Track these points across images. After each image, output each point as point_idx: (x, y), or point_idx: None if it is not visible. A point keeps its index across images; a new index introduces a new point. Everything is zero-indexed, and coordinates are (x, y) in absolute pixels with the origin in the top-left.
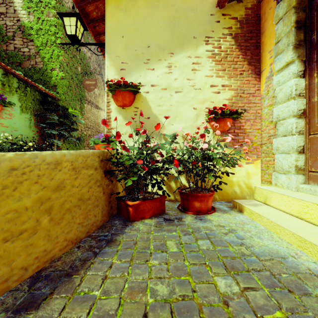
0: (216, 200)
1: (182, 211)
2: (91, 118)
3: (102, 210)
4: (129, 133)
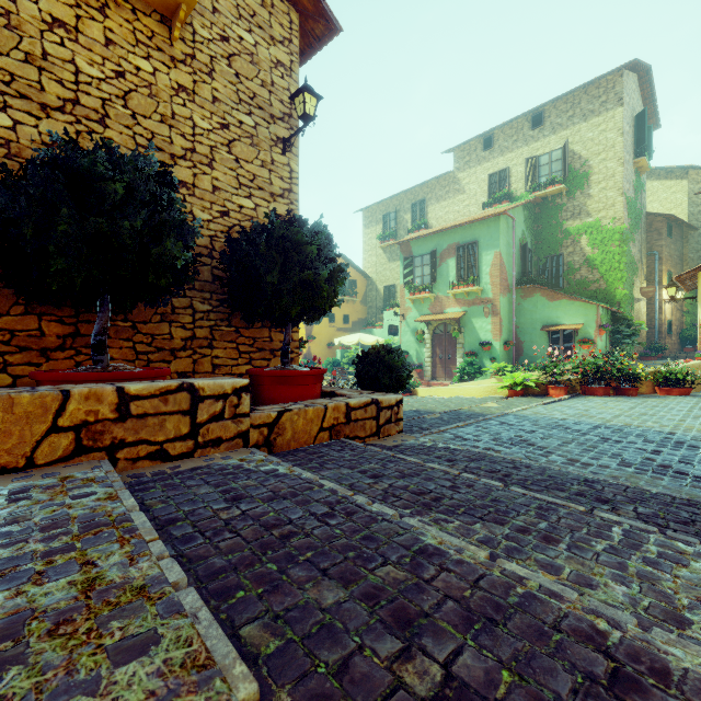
0: None
1: None
2: (634, 316)
3: None
4: None
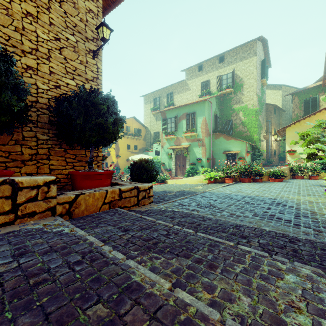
0: (322, 179)
1: (308, 179)
2: (261, 147)
3: (289, 177)
4: (294, 163)
